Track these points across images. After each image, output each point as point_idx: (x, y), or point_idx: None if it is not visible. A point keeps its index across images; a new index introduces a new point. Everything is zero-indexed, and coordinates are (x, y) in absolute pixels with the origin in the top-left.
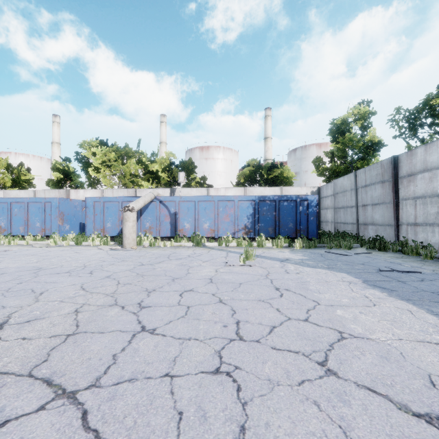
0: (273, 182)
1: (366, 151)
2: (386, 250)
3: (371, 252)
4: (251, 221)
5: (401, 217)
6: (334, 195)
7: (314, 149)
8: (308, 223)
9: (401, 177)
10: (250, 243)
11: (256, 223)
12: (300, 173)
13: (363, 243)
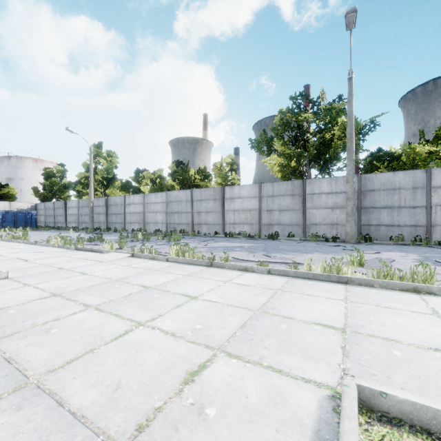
0: (0, 196)
1: (63, 189)
2: (60, 230)
3: (55, 230)
4: (1, 222)
5: (67, 220)
6: (45, 209)
7: (31, 162)
8: (32, 222)
9: (67, 208)
10: (5, 230)
11: (4, 222)
12: (16, 180)
13: (54, 228)
